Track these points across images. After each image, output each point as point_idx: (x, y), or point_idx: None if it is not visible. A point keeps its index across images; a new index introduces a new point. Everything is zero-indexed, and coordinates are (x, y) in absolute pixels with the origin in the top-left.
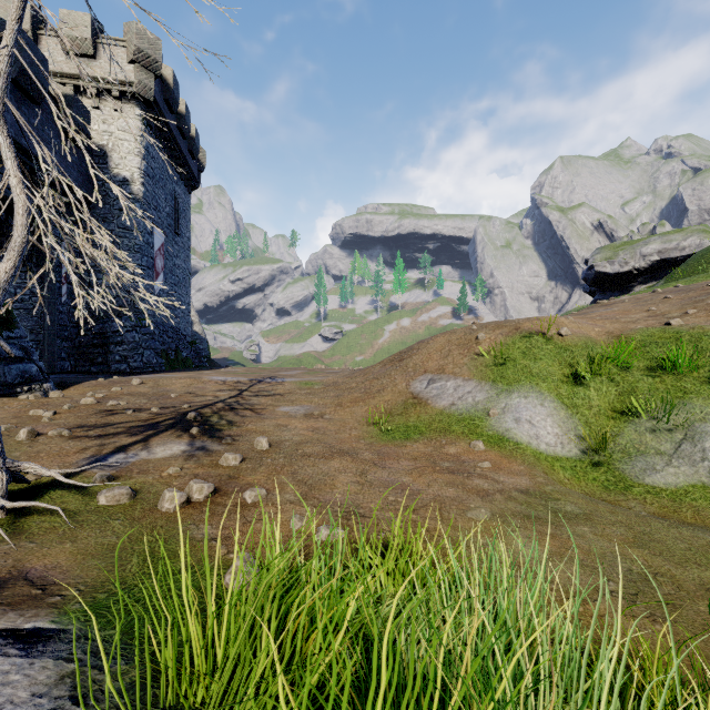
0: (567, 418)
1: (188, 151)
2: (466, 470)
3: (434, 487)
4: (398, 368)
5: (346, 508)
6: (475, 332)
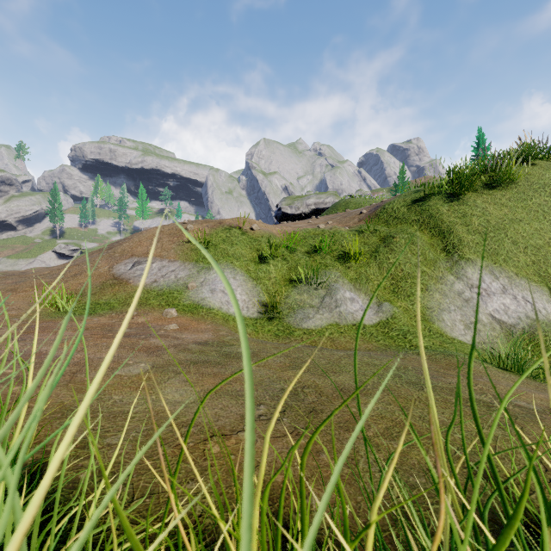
0: (253, 288)
1: None
2: (147, 333)
3: (88, 351)
4: (105, 254)
5: None
6: (186, 224)
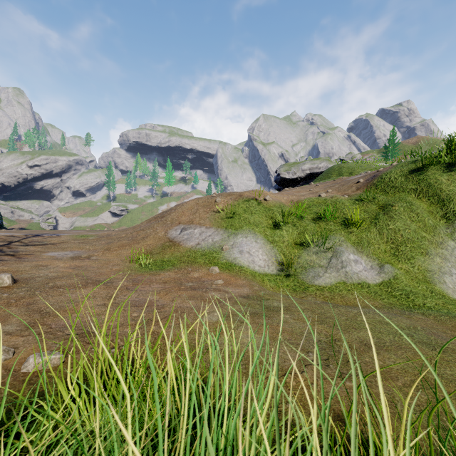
0: (271, 249)
1: None
2: (205, 287)
3: (177, 301)
4: (160, 222)
5: (80, 330)
6: (214, 197)
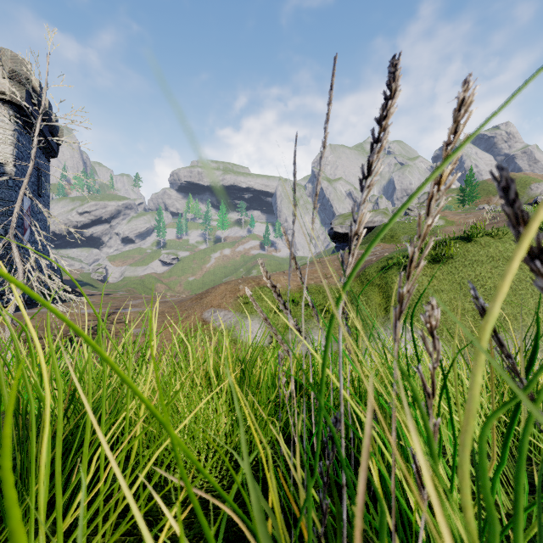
0: (268, 329)
1: (49, 132)
2: None
3: None
4: (199, 304)
5: None
6: (239, 284)
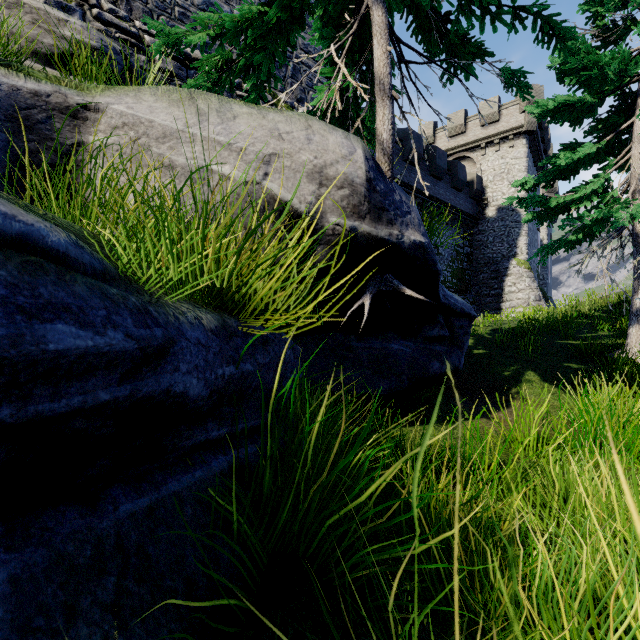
0: None
1: None
2: None
3: None
4: None
5: None
6: None
